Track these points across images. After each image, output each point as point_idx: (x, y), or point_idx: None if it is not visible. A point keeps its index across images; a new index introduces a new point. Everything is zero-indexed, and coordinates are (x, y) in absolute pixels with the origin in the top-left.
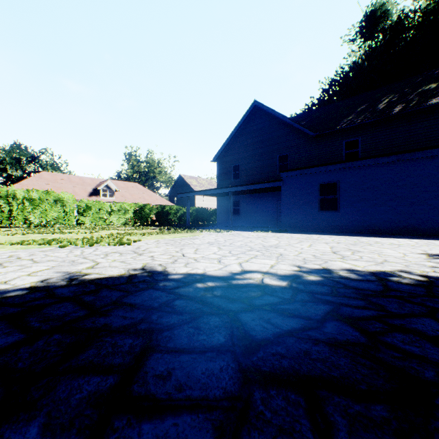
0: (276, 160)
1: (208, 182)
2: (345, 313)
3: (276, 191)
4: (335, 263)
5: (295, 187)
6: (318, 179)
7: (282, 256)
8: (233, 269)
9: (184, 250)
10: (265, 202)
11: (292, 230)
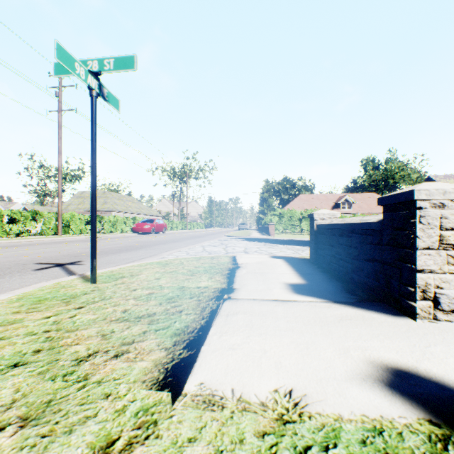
0: None
1: None
2: None
3: None
4: None
5: None
6: None
7: None
8: None
9: None
10: None
11: None
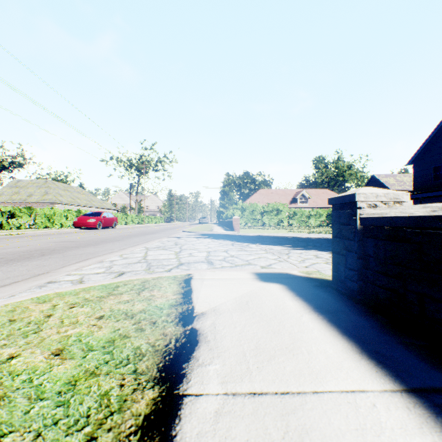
0: None
1: (411, 178)
2: None
3: None
4: None
5: None
6: None
7: None
8: None
9: None
10: None
11: None
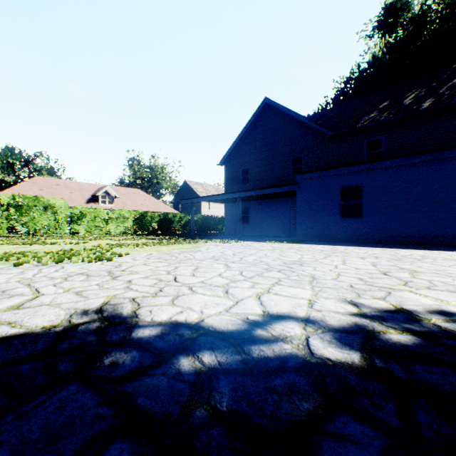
0: (289, 162)
1: (214, 189)
2: None
3: (289, 196)
4: (405, 296)
5: (312, 191)
6: (339, 182)
7: (316, 281)
8: (249, 310)
9: (179, 269)
10: (276, 209)
11: (309, 240)
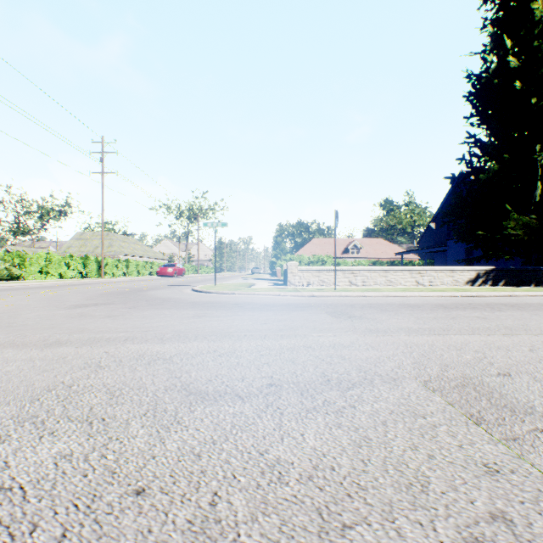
0: None
1: None
2: None
3: None
4: None
5: (454, 250)
6: (464, 245)
7: None
8: None
9: None
10: None
11: None
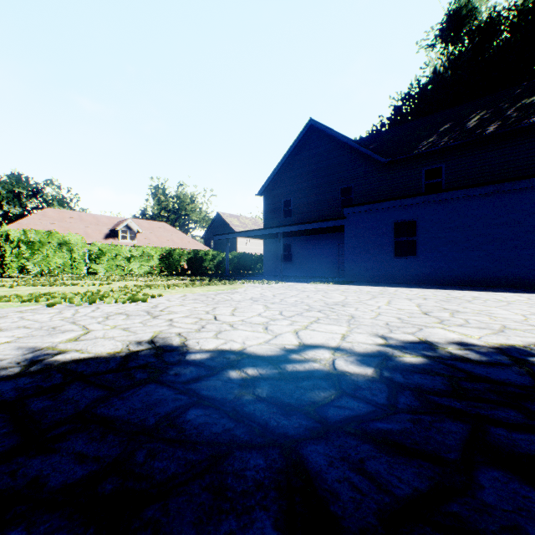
0: (338, 193)
1: (252, 222)
2: (500, 442)
3: (337, 231)
4: (434, 332)
5: (362, 227)
6: (392, 216)
7: (354, 320)
8: (287, 342)
9: (218, 309)
10: (323, 246)
11: (359, 281)
